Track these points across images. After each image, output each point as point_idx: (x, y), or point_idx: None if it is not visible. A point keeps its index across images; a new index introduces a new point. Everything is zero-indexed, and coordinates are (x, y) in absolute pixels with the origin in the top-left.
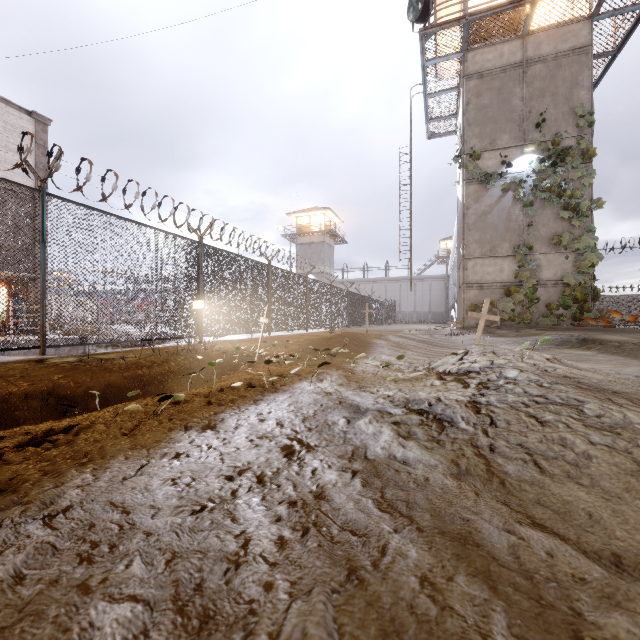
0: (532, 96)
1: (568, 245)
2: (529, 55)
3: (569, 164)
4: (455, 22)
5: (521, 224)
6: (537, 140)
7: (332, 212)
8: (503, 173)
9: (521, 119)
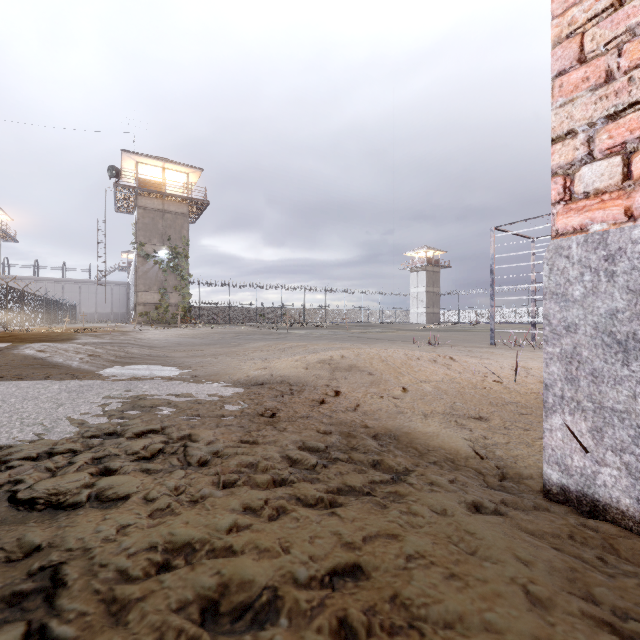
0: (167, 226)
1: (180, 290)
2: (166, 208)
3: (180, 258)
4: (132, 188)
5: (162, 279)
6: (169, 245)
7: (2, 211)
8: (154, 257)
9: (162, 234)
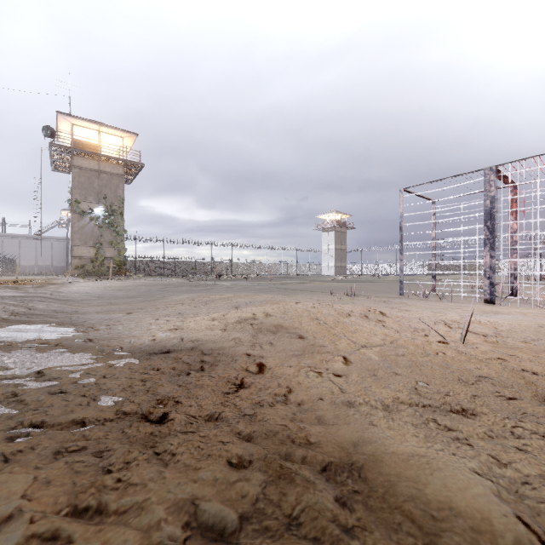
0: (102, 185)
1: (115, 245)
2: (101, 169)
3: (116, 215)
4: (67, 148)
5: (98, 234)
6: (104, 203)
7: None
8: (90, 214)
9: (98, 193)
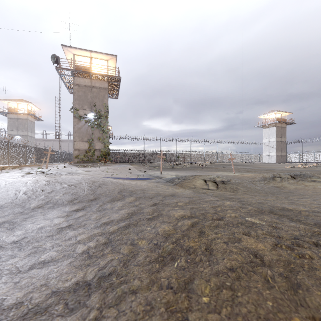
0: (93, 97)
1: (102, 140)
2: (93, 85)
3: (102, 118)
4: (67, 69)
5: (90, 133)
6: (94, 110)
7: (33, 104)
8: (84, 117)
9: (90, 102)
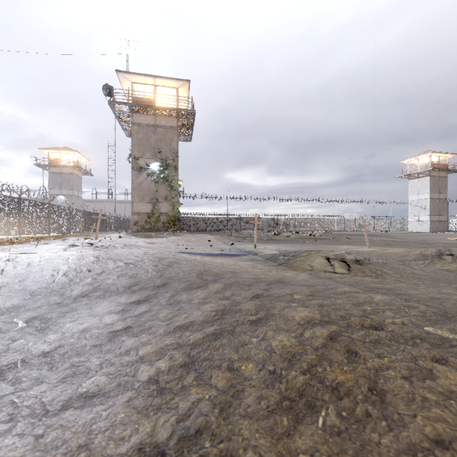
0: (158, 140)
1: (170, 200)
2: (157, 123)
3: (170, 170)
4: (123, 103)
5: (154, 190)
6: (160, 158)
7: (80, 153)
8: (146, 169)
9: (154, 148)
